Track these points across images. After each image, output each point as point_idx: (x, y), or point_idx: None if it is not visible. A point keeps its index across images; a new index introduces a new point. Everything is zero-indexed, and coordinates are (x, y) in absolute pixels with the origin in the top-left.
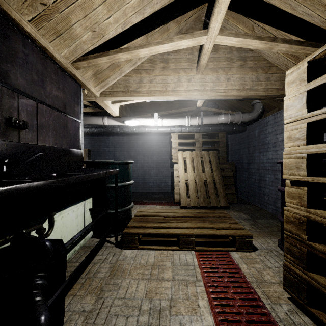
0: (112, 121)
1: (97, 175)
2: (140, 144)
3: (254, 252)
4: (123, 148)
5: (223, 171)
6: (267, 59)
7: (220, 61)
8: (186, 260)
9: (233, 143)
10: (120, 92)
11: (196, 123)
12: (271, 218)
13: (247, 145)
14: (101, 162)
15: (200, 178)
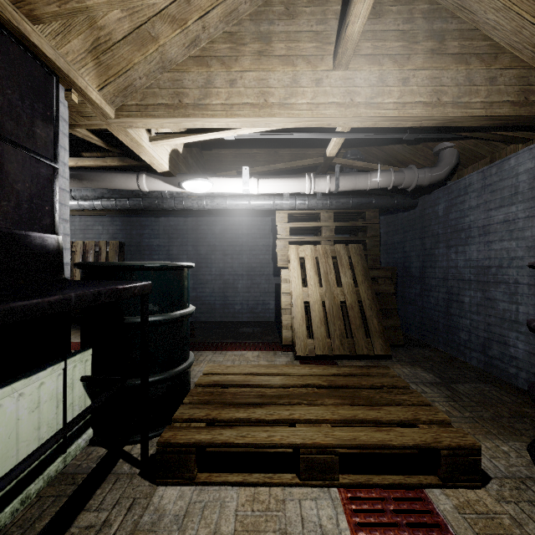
0: (157, 183)
1: (51, 307)
2: (217, 233)
3: (485, 488)
4: (186, 241)
5: (376, 284)
6: (491, 36)
7: (388, 40)
8: (320, 525)
9: (390, 231)
10: (163, 107)
11: (326, 187)
12: (482, 380)
13: (419, 234)
14: (110, 266)
15: (334, 296)
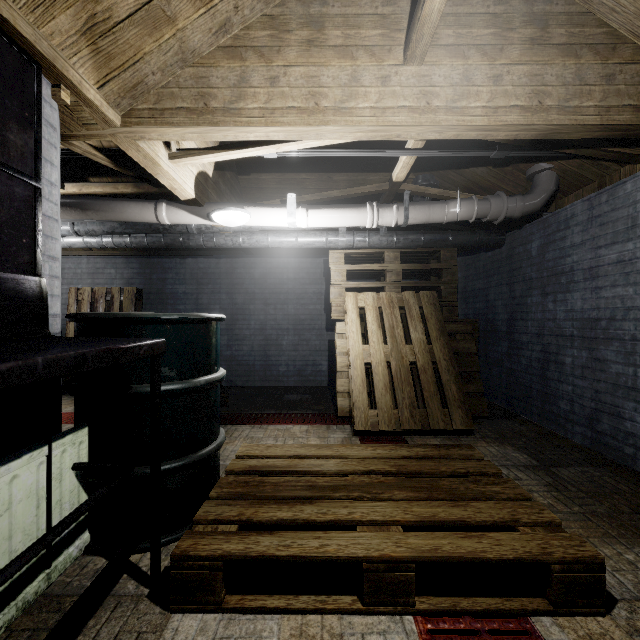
0: (181, 214)
1: (1, 378)
2: (257, 278)
3: (610, 615)
4: (218, 287)
5: (454, 340)
6: (608, 21)
7: (474, 25)
8: None
9: (469, 276)
10: (184, 112)
11: (393, 220)
12: (590, 462)
13: (507, 279)
14: (112, 318)
15: (402, 356)
